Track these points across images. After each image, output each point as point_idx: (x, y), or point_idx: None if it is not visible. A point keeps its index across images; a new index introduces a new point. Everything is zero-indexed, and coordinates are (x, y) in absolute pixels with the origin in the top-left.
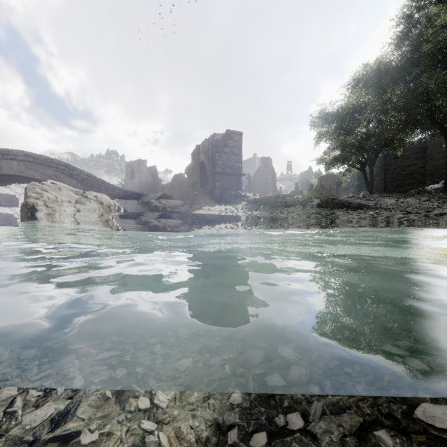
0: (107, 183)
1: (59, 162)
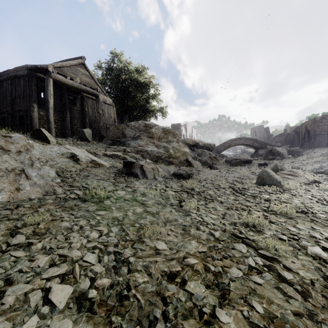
0: (267, 143)
1: (253, 139)
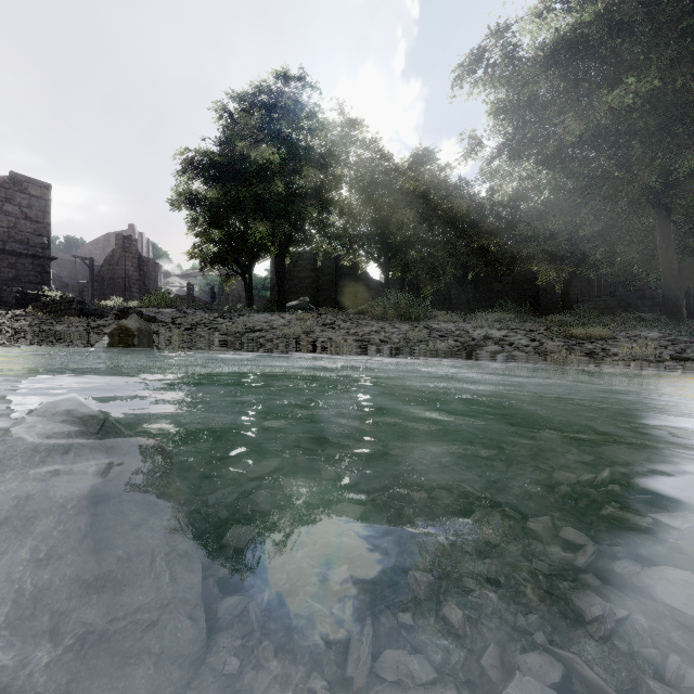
0: None
1: None
